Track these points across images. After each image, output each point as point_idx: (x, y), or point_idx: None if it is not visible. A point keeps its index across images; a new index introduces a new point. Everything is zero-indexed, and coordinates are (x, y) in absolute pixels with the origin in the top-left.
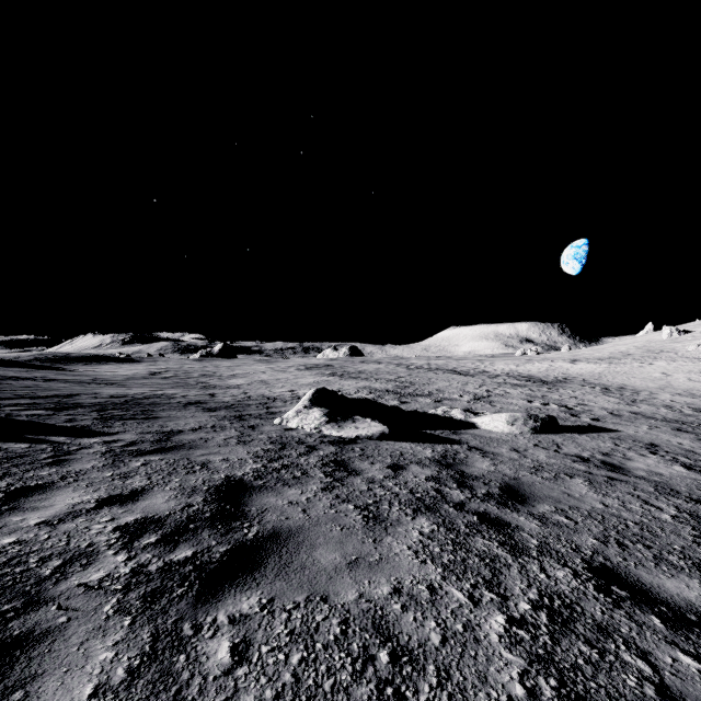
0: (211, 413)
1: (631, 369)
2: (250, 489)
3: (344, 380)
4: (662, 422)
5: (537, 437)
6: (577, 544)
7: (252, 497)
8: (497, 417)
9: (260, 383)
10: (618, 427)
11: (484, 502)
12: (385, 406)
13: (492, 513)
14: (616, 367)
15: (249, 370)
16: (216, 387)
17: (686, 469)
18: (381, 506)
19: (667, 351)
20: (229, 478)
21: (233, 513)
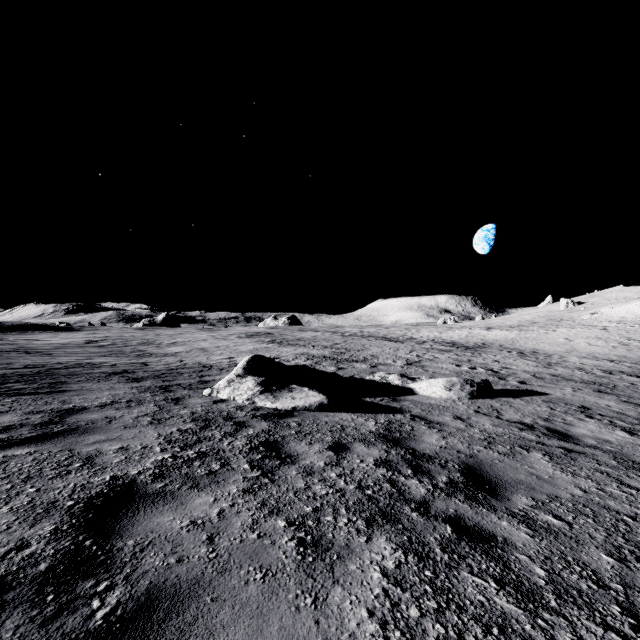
0: (135, 384)
1: (538, 335)
2: (139, 499)
3: (283, 347)
4: (581, 384)
5: (475, 402)
6: (595, 570)
7: (136, 517)
8: (435, 383)
9: (198, 351)
10: (545, 390)
11: (451, 497)
12: (322, 373)
13: (466, 516)
14: (525, 333)
15: (190, 338)
16: (152, 355)
17: (628, 434)
18: (323, 518)
19: (566, 319)
20: (115, 480)
21: (92, 556)
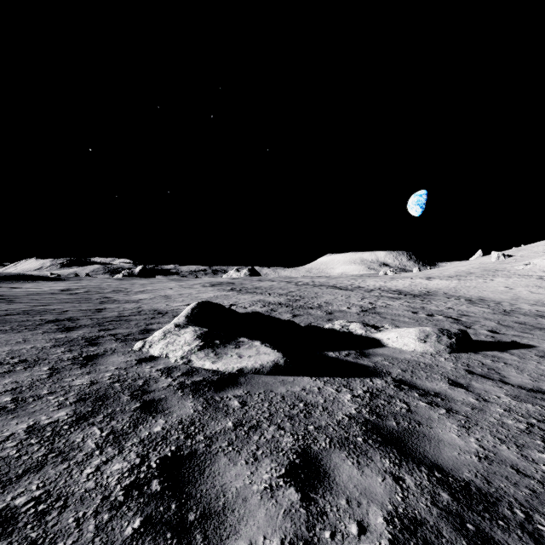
0: (60, 334)
1: (478, 284)
2: None
3: (241, 294)
4: None
5: (459, 358)
6: None
7: None
8: (406, 333)
9: (161, 298)
10: (526, 341)
11: None
12: (278, 321)
13: None
14: (465, 283)
15: (159, 287)
16: (115, 301)
17: None
18: None
19: (501, 270)
20: None
21: None
